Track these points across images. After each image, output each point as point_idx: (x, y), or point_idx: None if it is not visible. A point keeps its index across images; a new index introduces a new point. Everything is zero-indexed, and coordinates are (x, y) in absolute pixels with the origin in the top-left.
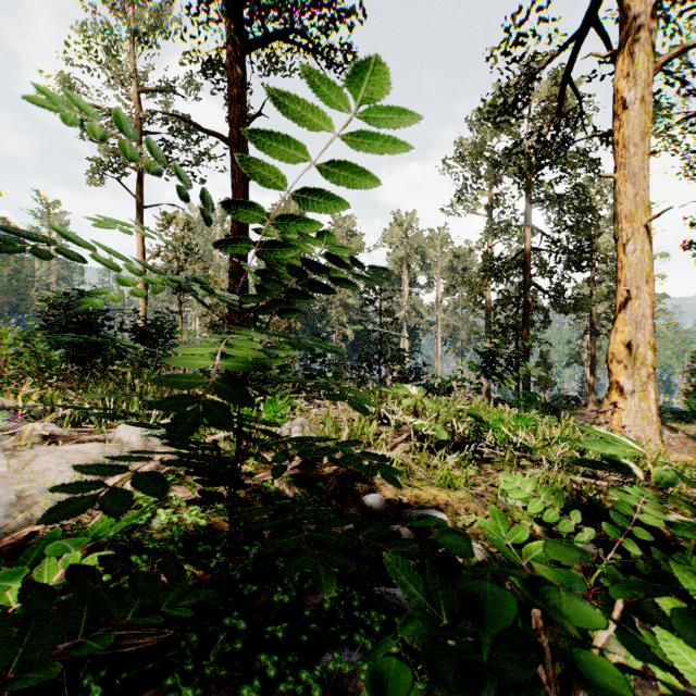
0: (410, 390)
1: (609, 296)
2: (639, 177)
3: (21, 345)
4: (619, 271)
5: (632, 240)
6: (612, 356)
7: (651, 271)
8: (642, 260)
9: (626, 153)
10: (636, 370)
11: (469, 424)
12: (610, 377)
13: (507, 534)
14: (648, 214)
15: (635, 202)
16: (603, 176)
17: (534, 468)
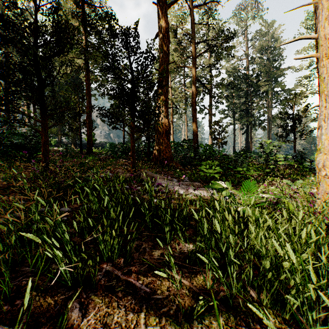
0: None
1: None
2: None
3: None
4: None
5: None
6: None
7: None
8: None
9: None
10: None
11: None
12: None
13: None
14: None
15: None
16: None
17: None
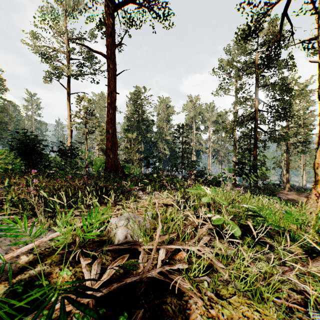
0: (206, 191)
1: (296, 134)
2: None
3: (8, 158)
4: None
5: None
6: (317, 165)
7: None
8: None
9: None
10: None
11: (254, 220)
12: (316, 177)
13: None
14: None
15: None
16: (312, 62)
17: (314, 260)
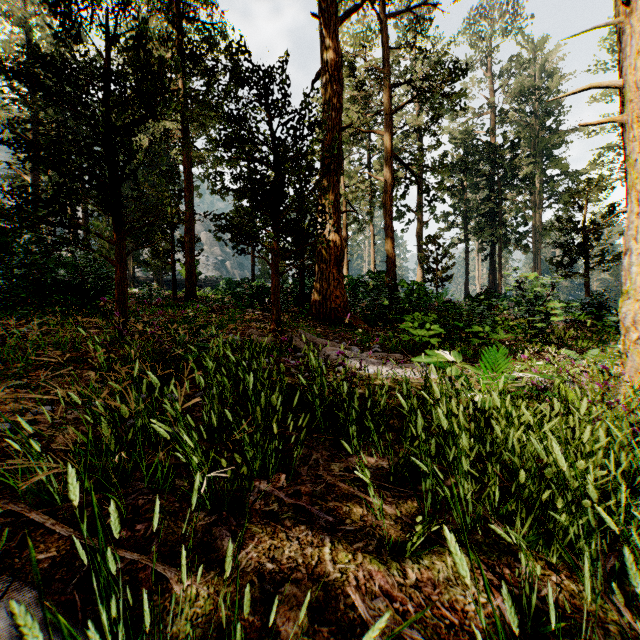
0: None
1: None
2: None
3: None
4: None
5: None
6: None
7: None
8: None
9: None
10: None
11: None
12: None
13: None
14: None
15: None
16: None
17: None
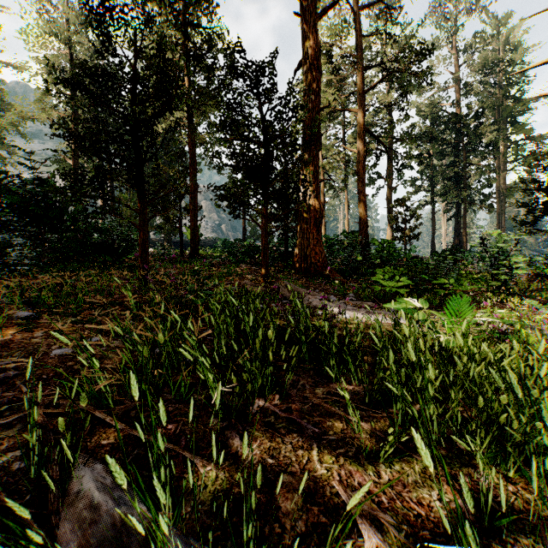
0: None
1: None
2: None
3: None
4: None
5: None
6: None
7: None
8: None
9: None
10: None
11: None
12: None
13: None
14: None
15: None
16: None
17: None
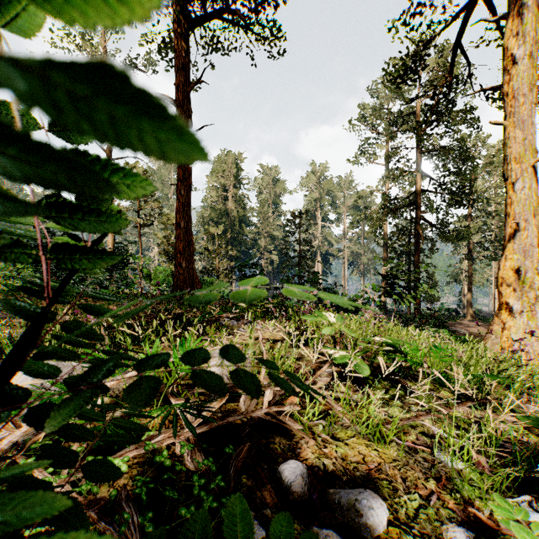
0: (329, 319)
1: (483, 228)
2: (527, 124)
3: (11, 269)
4: (508, 206)
5: (520, 179)
6: (502, 280)
7: (537, 206)
8: (529, 196)
9: (515, 103)
10: (524, 292)
11: (389, 356)
12: (500, 299)
13: (468, 538)
14: (535, 156)
15: (523, 146)
16: (493, 123)
17: (460, 405)
